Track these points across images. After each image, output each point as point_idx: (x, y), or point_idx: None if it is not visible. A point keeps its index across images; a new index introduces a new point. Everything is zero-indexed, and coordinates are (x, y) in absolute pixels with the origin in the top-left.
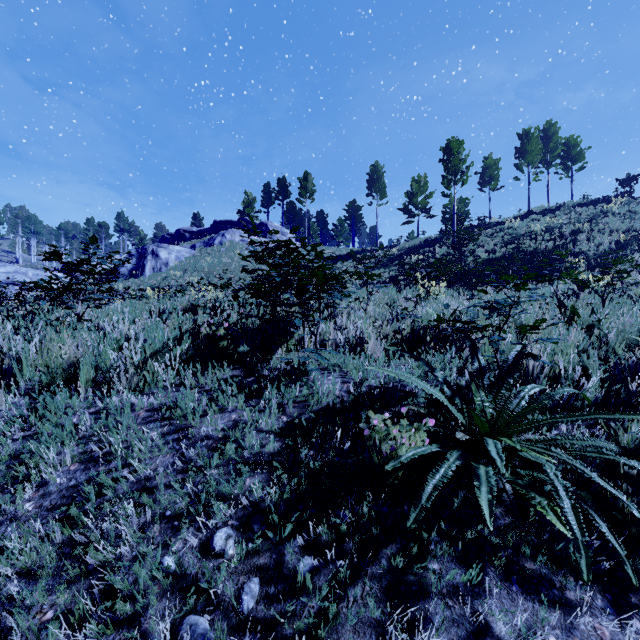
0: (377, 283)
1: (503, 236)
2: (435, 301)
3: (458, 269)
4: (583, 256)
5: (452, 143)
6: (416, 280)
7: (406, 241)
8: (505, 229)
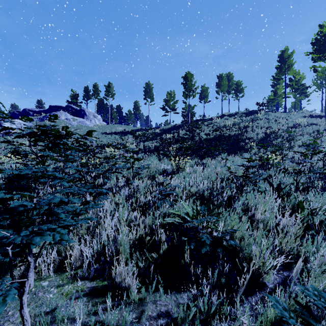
0: (147, 151)
1: (212, 126)
2: (183, 172)
3: (192, 143)
4: (252, 140)
5: (188, 74)
6: (170, 159)
7: (164, 125)
8: (213, 122)
